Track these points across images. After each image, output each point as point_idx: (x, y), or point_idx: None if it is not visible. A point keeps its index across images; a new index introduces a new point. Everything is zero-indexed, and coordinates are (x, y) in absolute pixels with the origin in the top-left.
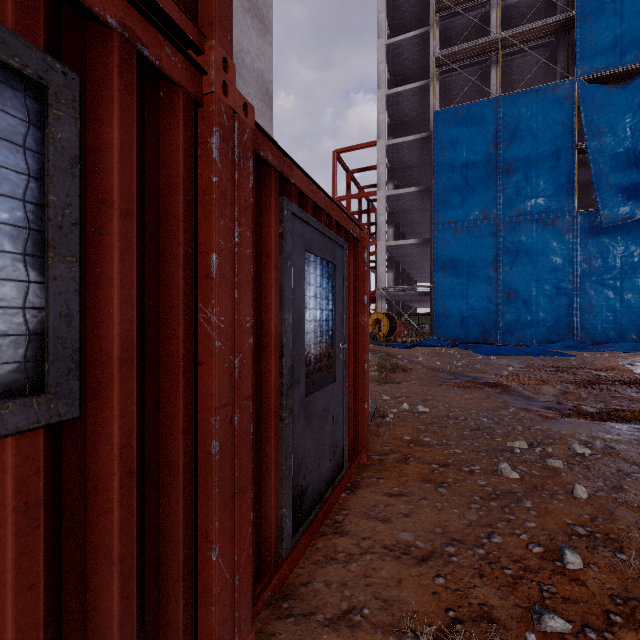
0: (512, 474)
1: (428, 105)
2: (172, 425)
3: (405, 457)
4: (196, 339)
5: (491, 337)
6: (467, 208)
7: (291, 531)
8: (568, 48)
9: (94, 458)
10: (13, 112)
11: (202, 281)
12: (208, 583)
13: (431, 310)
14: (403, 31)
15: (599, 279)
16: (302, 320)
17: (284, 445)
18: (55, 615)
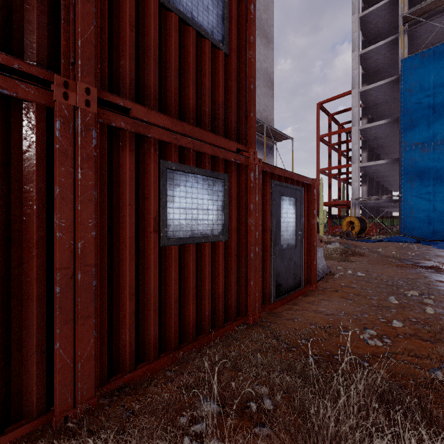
0: (394, 301)
1: (398, 53)
2: (242, 247)
3: (337, 290)
4: (247, 227)
5: None
6: (433, 131)
7: (275, 295)
8: None
9: (229, 250)
10: (221, 186)
11: (248, 211)
12: (250, 290)
13: (399, 214)
14: (375, 0)
15: None
16: (279, 222)
17: (272, 264)
18: (225, 277)
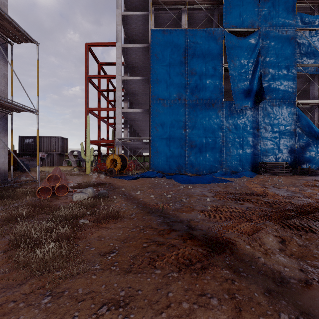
0: None
1: (148, 31)
2: None
3: None
4: None
5: (183, 169)
6: (170, 92)
7: None
8: (218, 14)
9: None
10: None
11: None
12: None
13: (149, 153)
14: None
15: (233, 138)
16: None
17: None
18: None
